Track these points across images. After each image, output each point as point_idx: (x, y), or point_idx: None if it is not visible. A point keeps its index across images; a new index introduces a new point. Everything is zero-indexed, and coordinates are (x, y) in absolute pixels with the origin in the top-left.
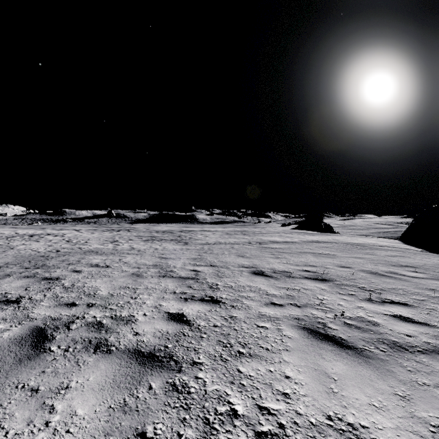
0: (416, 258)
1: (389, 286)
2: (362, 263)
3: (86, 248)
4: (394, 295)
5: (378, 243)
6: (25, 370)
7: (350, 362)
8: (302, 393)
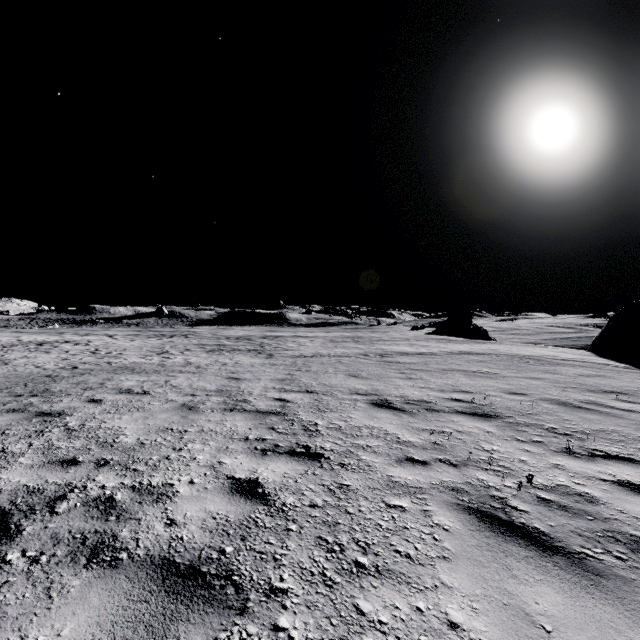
0: (624, 380)
1: (595, 426)
2: (542, 388)
3: (119, 363)
4: (607, 442)
5: (559, 356)
6: None
7: (566, 586)
8: None
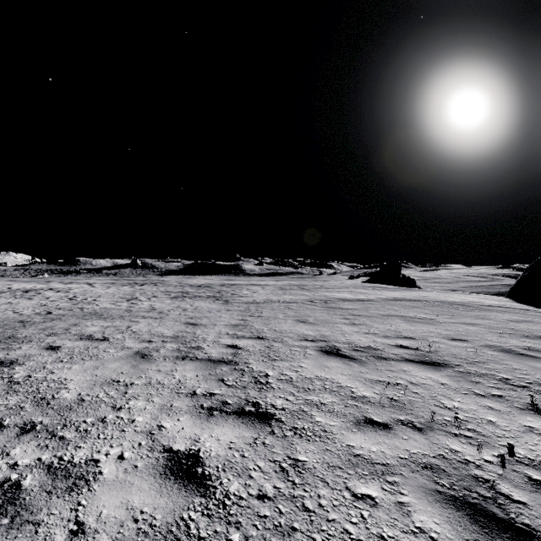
0: None
1: None
2: (480, 333)
3: (90, 309)
4: None
5: (482, 302)
6: None
7: None
8: None
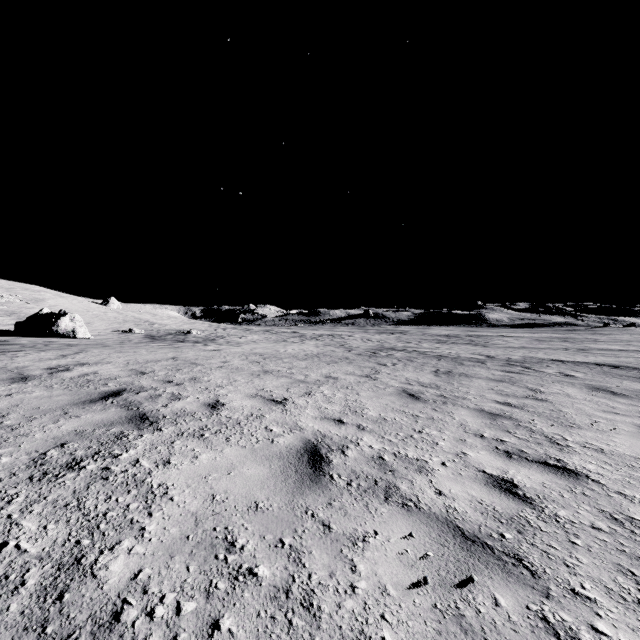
0: None
1: None
2: None
3: (398, 345)
4: None
5: None
6: (466, 363)
7: (577, 372)
8: (552, 371)
